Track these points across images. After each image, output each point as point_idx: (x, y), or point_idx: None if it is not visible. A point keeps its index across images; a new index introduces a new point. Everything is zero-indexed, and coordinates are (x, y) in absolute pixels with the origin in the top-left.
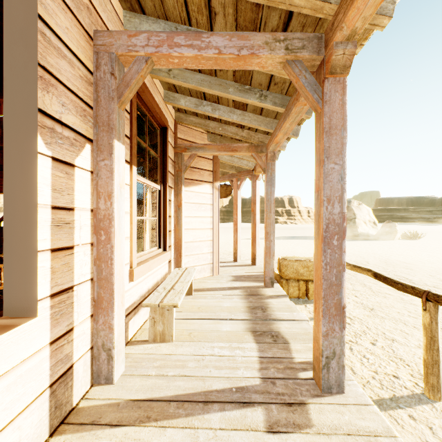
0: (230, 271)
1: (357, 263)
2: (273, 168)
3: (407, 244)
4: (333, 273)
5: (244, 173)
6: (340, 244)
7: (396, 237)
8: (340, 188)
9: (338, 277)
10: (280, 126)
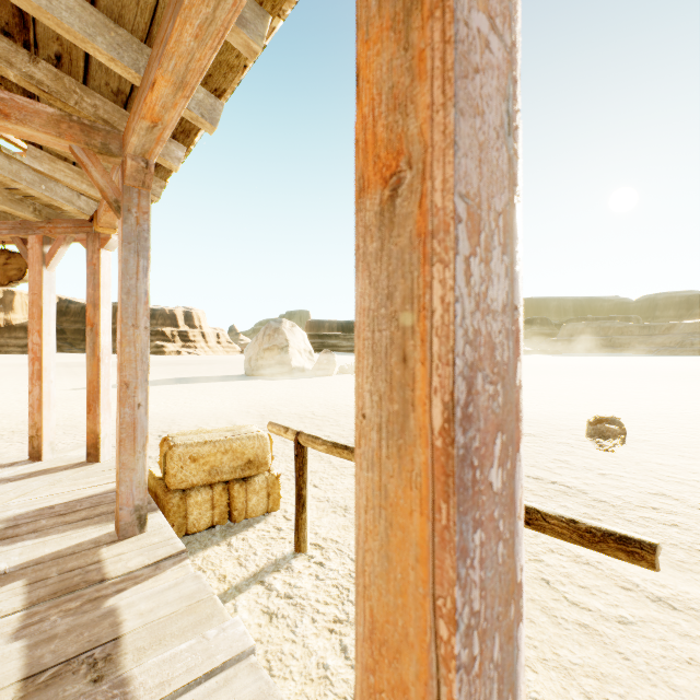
0: (3, 499)
1: (300, 417)
2: (146, 206)
3: (347, 380)
4: (494, 661)
5: (64, 226)
6: (511, 481)
7: (334, 372)
8: (505, 170)
9: (505, 671)
10: (162, 41)
